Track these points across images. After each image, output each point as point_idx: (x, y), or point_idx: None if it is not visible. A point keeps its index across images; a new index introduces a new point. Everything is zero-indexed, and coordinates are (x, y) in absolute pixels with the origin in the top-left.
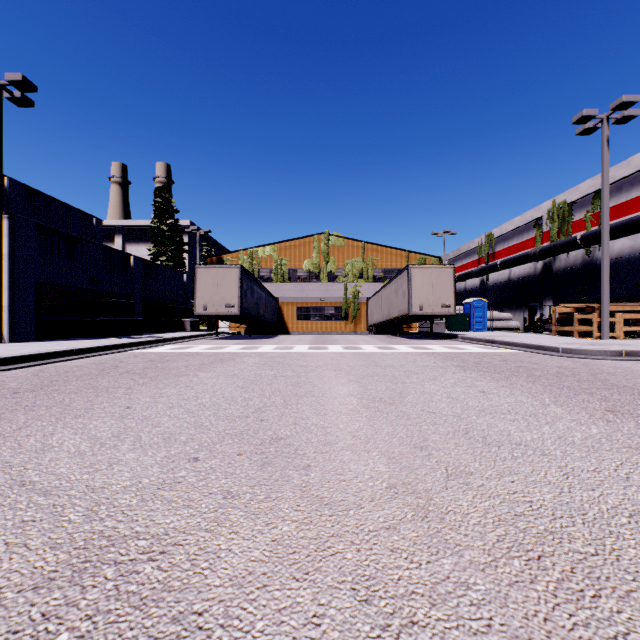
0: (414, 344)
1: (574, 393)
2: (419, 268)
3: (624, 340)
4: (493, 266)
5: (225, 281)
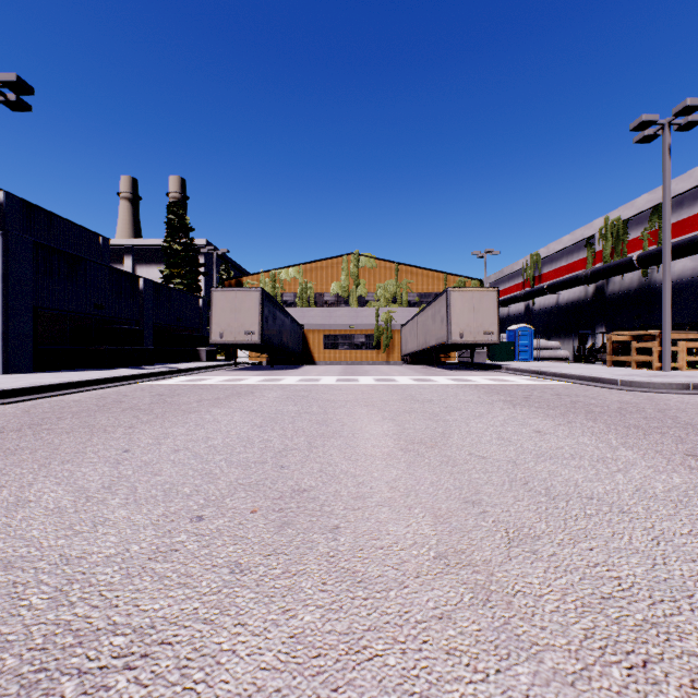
0: (454, 376)
1: (644, 433)
2: (459, 291)
3: (688, 371)
4: (540, 290)
5: (244, 306)
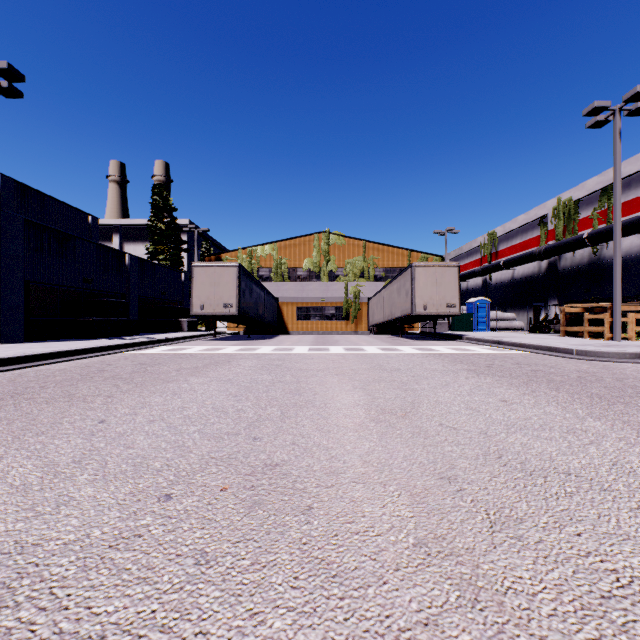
0: (418, 345)
1: (607, 403)
2: (423, 267)
3: (637, 341)
4: (496, 265)
5: (223, 280)
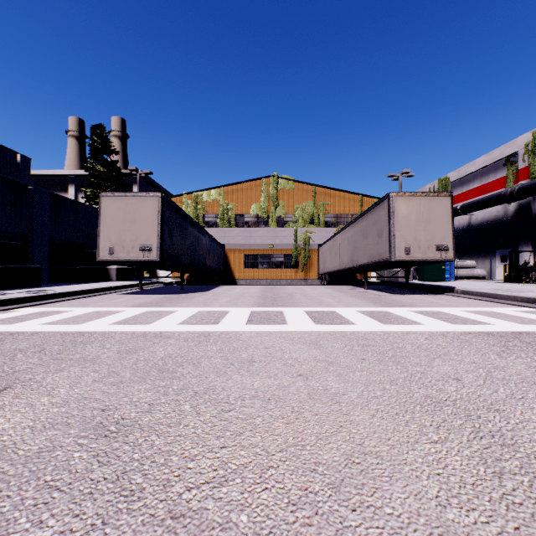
0: (415, 305)
1: None
2: (404, 197)
3: None
4: None
5: (139, 215)
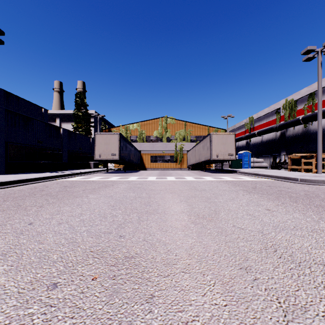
0: (214, 176)
1: None
2: (216, 134)
3: None
4: (253, 134)
5: (111, 141)
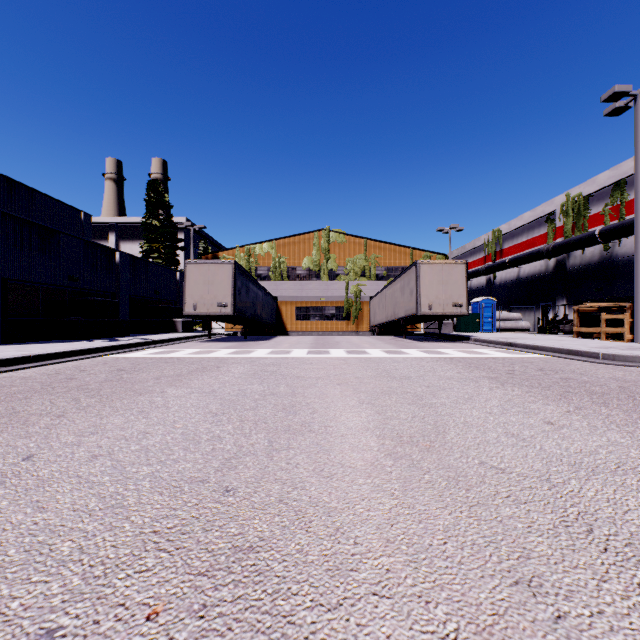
0: (425, 347)
1: None
2: (428, 264)
3: None
4: (501, 264)
5: (217, 278)
